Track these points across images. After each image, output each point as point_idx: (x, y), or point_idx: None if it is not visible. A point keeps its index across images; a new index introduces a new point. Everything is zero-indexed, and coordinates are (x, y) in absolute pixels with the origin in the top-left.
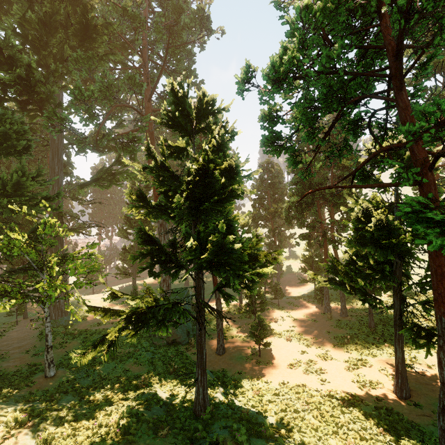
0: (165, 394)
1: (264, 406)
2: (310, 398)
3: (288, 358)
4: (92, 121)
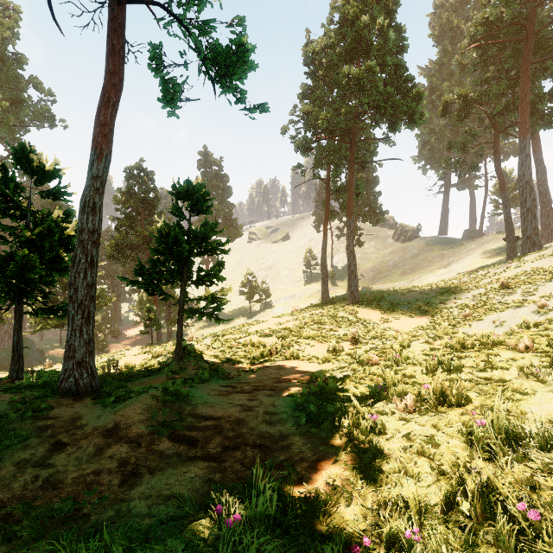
0: None
1: None
2: None
3: None
4: None
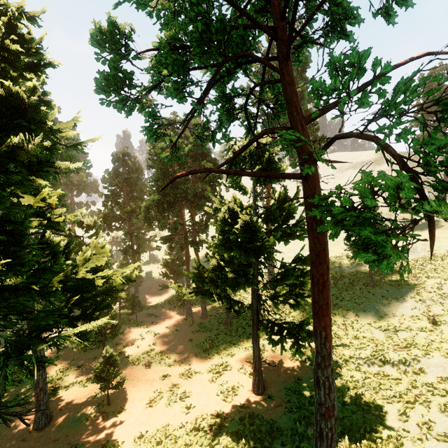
0: None
1: None
2: (175, 444)
3: (148, 392)
4: None
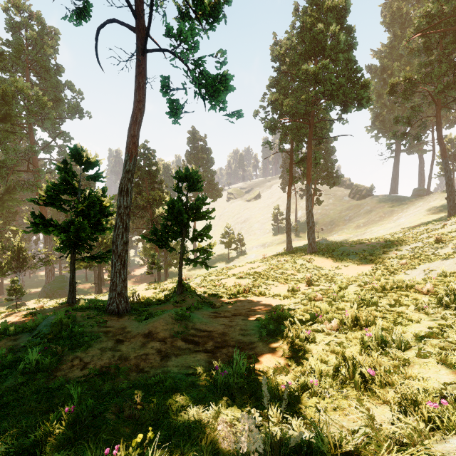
0: None
1: None
2: None
3: None
4: (5, 173)
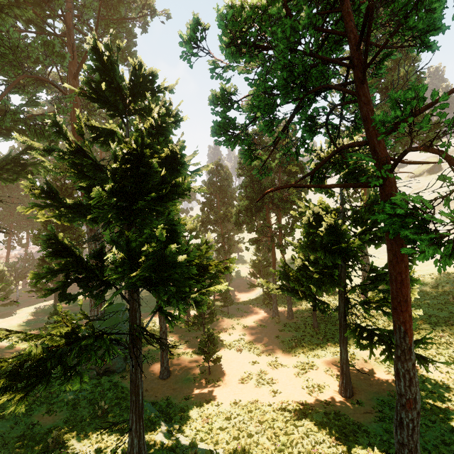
0: (88, 450)
1: (215, 437)
2: (263, 416)
3: (240, 371)
4: None
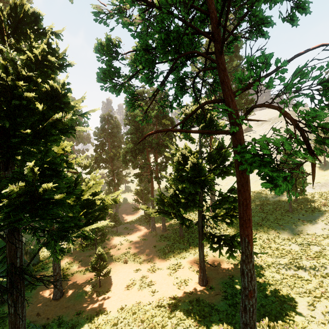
0: None
1: None
2: (144, 315)
3: (126, 280)
4: None
